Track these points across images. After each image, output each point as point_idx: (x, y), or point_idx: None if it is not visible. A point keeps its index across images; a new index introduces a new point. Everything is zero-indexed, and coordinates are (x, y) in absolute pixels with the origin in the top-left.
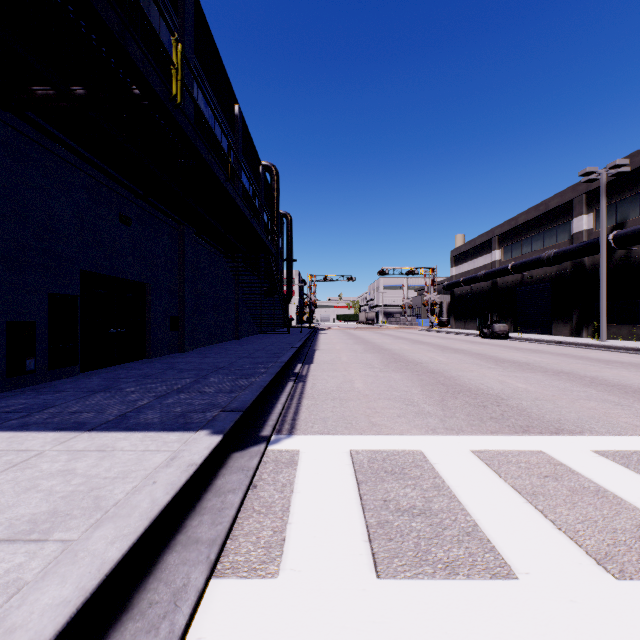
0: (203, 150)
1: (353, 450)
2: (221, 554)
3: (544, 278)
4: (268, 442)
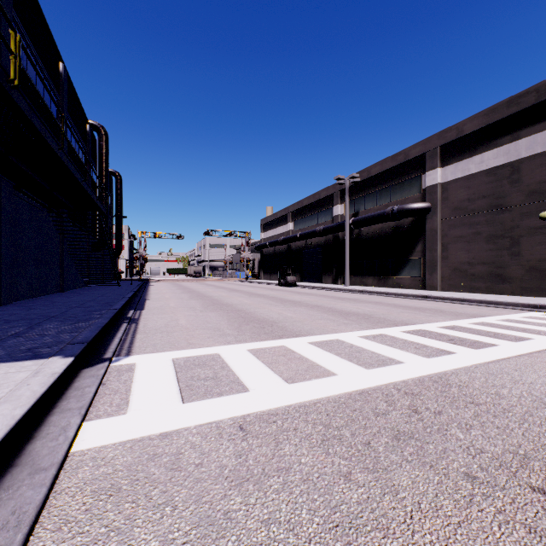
0: (37, 123)
1: (175, 358)
2: (87, 413)
3: (318, 244)
4: (111, 361)
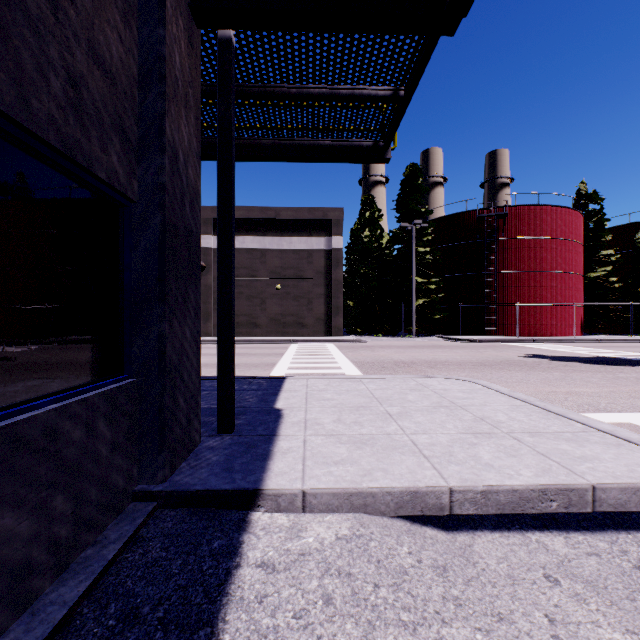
0: None
1: None
2: None
3: None
4: None
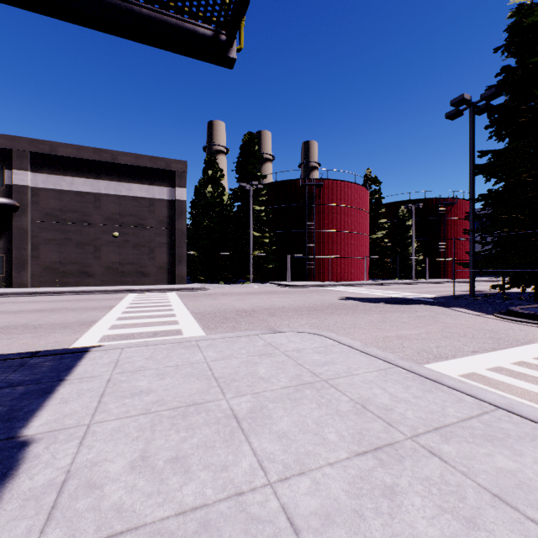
0: None
1: (99, 342)
2: None
3: None
4: None
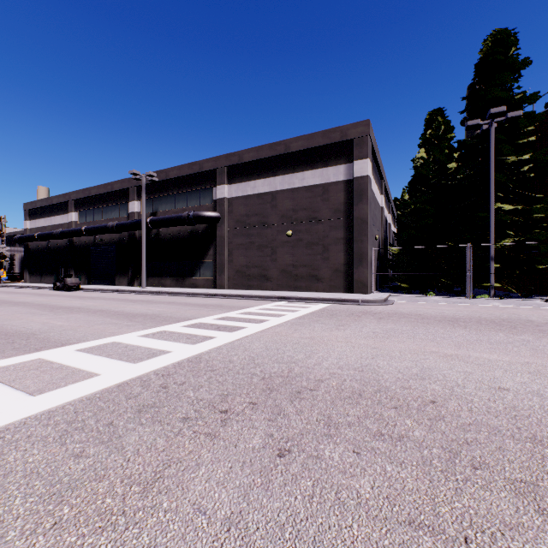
0: None
1: None
2: None
3: (111, 242)
4: None
